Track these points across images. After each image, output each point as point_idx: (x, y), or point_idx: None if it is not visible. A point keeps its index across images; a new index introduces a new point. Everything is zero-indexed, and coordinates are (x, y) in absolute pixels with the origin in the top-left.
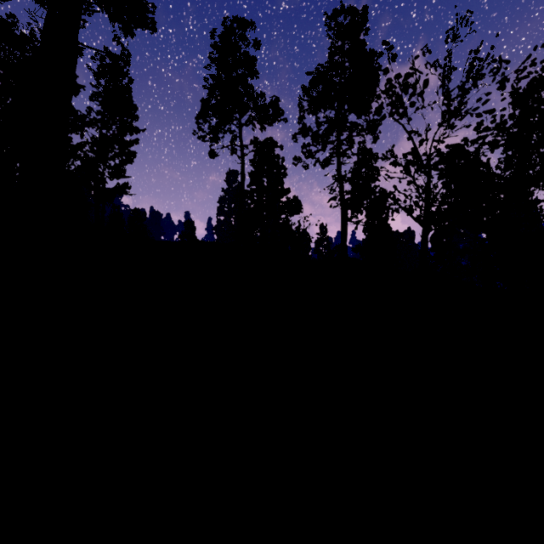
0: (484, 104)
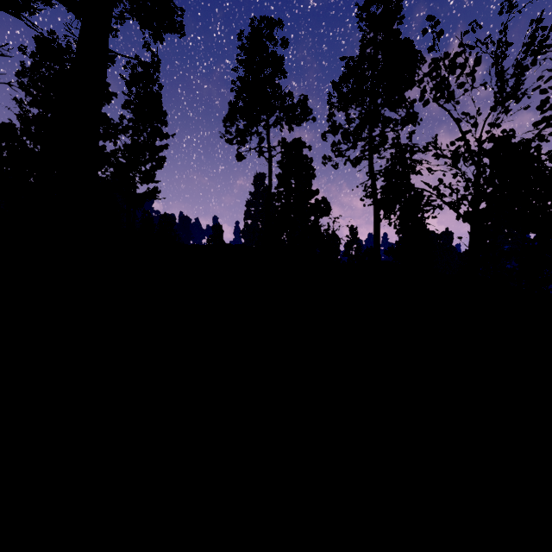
0: (546, 81)
